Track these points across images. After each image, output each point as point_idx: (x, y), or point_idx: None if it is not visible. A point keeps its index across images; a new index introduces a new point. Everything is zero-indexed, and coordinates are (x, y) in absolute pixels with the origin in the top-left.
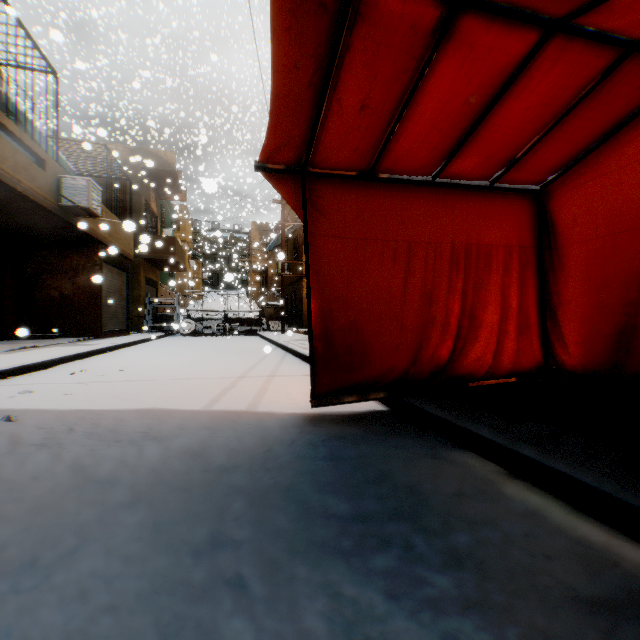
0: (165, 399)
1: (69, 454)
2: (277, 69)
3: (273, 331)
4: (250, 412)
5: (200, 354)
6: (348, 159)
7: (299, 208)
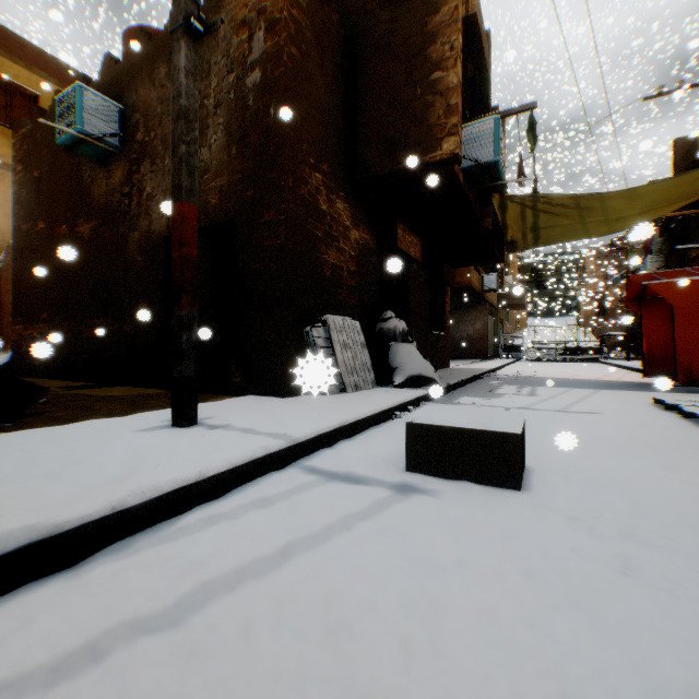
0: (575, 377)
1: (566, 380)
2: (627, 288)
3: (614, 359)
4: (614, 380)
5: (564, 369)
6: (656, 295)
7: (635, 311)
